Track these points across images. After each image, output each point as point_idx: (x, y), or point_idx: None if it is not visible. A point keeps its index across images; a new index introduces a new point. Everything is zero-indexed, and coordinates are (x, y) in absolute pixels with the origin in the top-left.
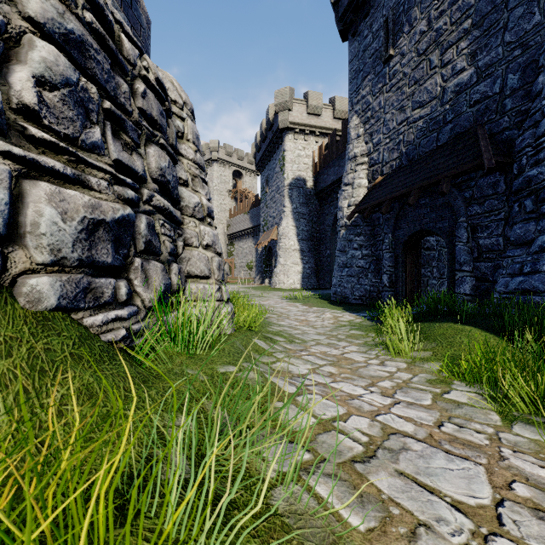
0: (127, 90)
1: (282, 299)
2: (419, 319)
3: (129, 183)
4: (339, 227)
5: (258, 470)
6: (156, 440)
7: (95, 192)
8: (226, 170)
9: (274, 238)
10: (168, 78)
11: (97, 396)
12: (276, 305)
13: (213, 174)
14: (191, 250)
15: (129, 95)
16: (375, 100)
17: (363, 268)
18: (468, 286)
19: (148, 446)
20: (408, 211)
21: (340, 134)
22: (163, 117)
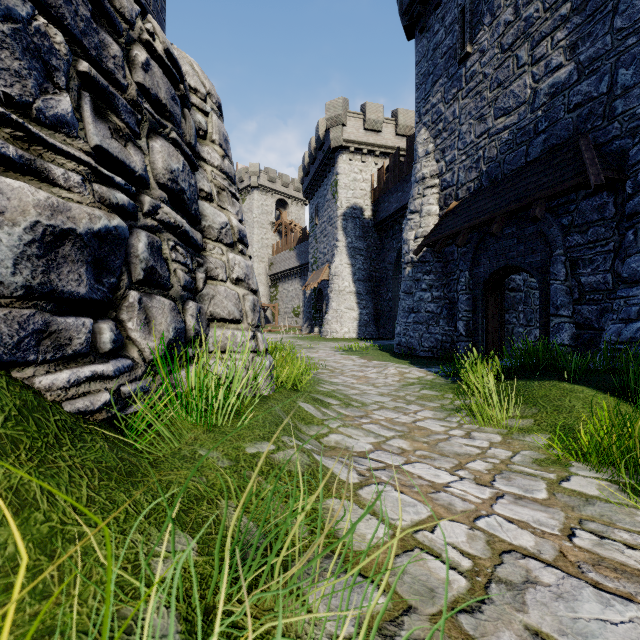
0: (118, 54)
1: (335, 351)
2: (510, 376)
3: (119, 184)
4: (404, 264)
5: (300, 635)
6: (120, 593)
7: (62, 189)
8: (269, 199)
9: (325, 279)
10: (186, 60)
11: (34, 507)
12: (327, 358)
13: (253, 204)
14: (215, 285)
15: (123, 62)
16: (449, 109)
17: (433, 313)
18: (567, 335)
19: (92, 620)
20: (489, 243)
21: (404, 154)
22: (177, 103)
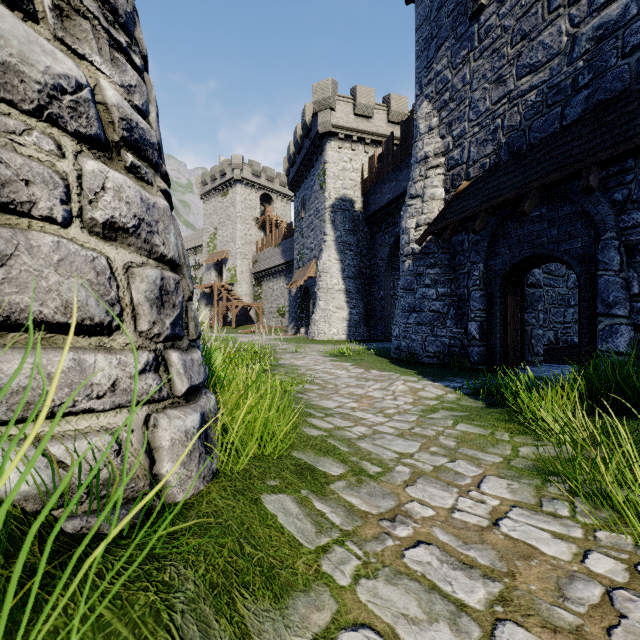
0: None
1: (324, 356)
2: (602, 409)
3: None
4: (403, 257)
5: None
6: None
7: None
8: (253, 193)
9: (312, 276)
10: None
11: None
12: (316, 366)
13: (235, 198)
14: (22, 229)
15: None
16: (457, 75)
17: (438, 313)
18: (623, 340)
19: None
20: (510, 229)
21: (396, 143)
22: None
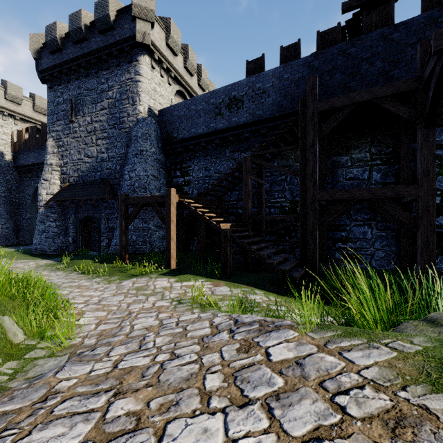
0: None
1: None
2: (75, 259)
3: None
4: (39, 206)
5: None
6: None
7: None
8: None
9: None
10: None
11: None
12: None
13: None
14: None
15: None
16: (65, 138)
17: (57, 233)
18: (105, 242)
19: None
20: (82, 205)
21: (40, 124)
22: None
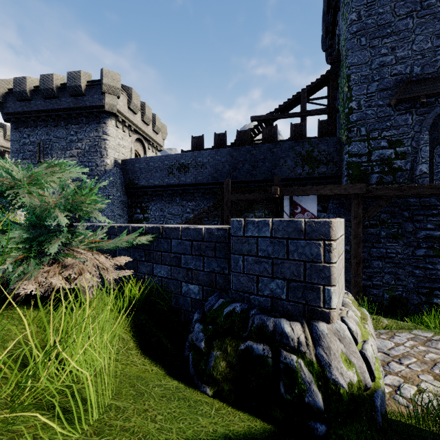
0: None
1: None
2: None
3: None
4: None
5: None
6: None
7: None
8: None
9: None
10: None
11: None
12: None
13: None
14: None
15: None
16: None
17: None
18: None
19: None
20: None
21: None
22: None
